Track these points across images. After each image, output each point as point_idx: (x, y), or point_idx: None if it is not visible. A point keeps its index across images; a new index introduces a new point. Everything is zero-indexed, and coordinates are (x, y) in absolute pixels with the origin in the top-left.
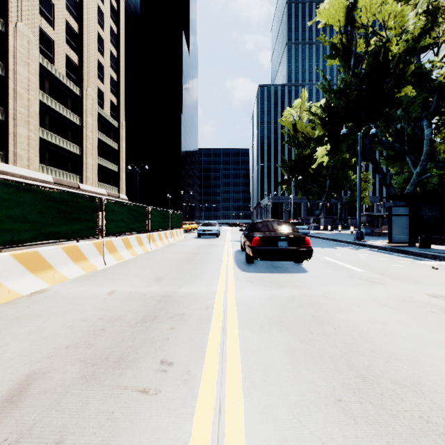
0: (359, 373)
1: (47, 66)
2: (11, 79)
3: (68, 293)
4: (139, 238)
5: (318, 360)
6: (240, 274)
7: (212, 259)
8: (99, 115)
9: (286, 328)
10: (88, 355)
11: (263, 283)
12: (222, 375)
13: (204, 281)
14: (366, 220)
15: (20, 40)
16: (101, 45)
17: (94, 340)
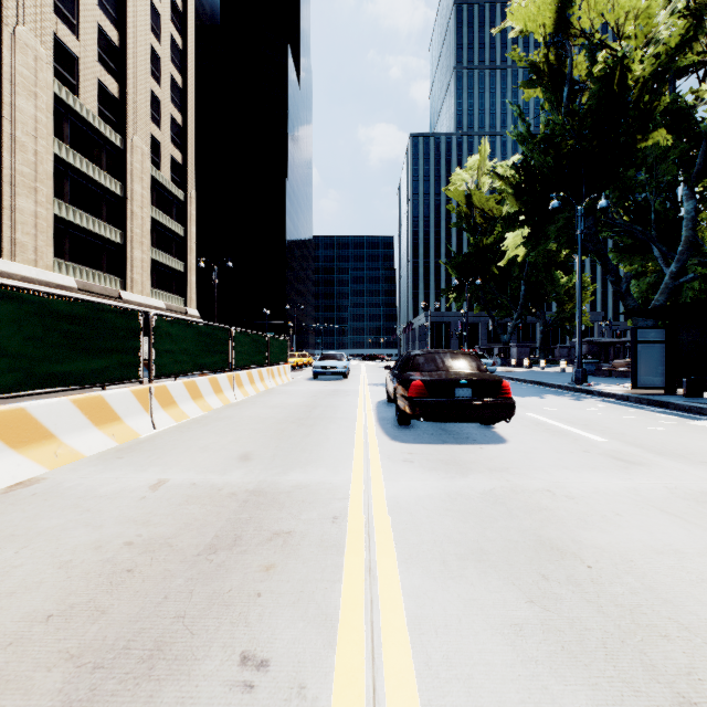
0: (677, 692)
1: (67, 99)
2: (6, 119)
3: (78, 485)
4: (215, 380)
5: (578, 653)
6: (389, 446)
7: (339, 418)
8: (152, 180)
9: (492, 566)
10: (89, 640)
11: (432, 464)
12: (377, 698)
13: (326, 460)
14: (587, 351)
15: (22, 55)
16: (156, 67)
17: (109, 598)
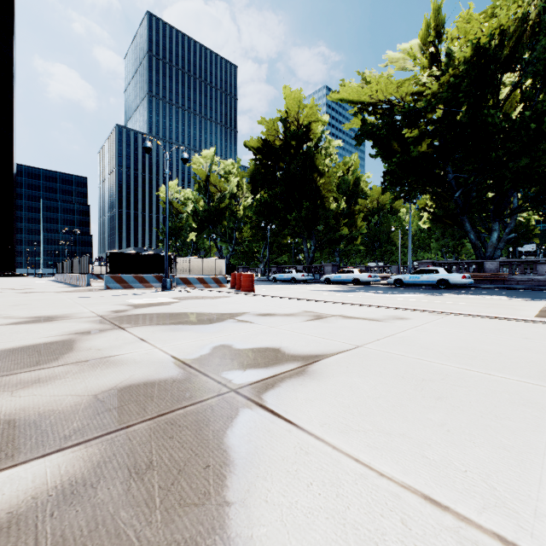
0: None
1: None
2: None
3: None
4: None
5: None
6: None
7: None
8: None
9: None
10: None
11: None
12: None
13: None
14: None
15: None
16: None
17: None
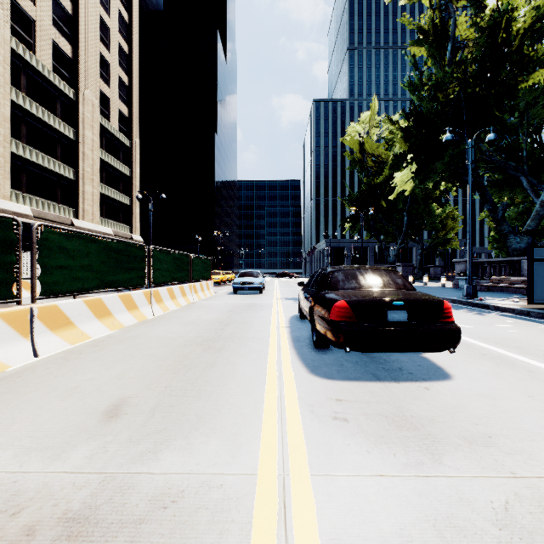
0: None
1: (24, 54)
2: None
3: None
4: (128, 297)
5: None
6: (309, 385)
7: (251, 338)
8: (102, 129)
9: None
10: None
11: (376, 426)
12: None
13: (225, 417)
14: (465, 269)
15: None
16: (105, 35)
17: None
